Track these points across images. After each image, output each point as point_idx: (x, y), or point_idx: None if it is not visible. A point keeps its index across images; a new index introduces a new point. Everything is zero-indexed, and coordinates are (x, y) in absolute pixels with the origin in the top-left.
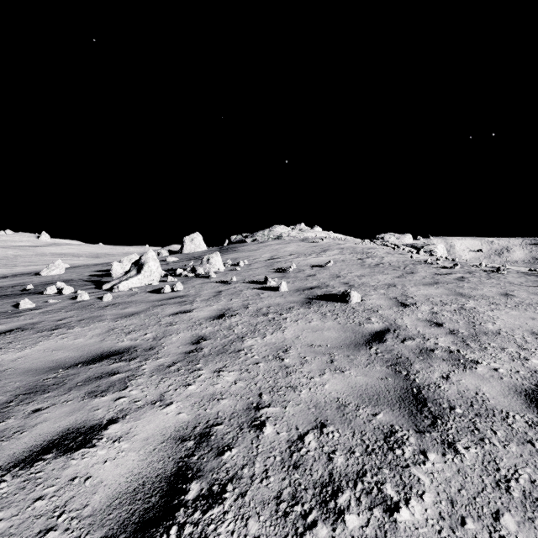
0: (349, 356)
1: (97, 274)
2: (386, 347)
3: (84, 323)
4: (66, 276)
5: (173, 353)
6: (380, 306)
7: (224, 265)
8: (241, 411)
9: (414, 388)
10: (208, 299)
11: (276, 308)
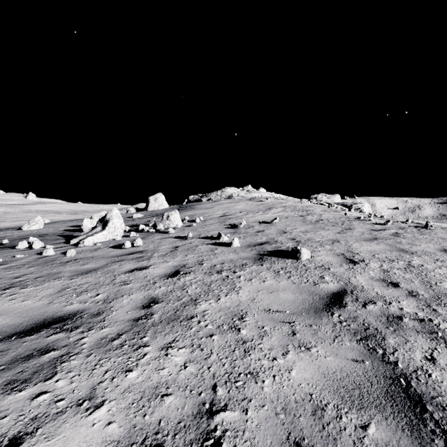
0: (311, 326)
1: (70, 229)
2: (348, 313)
3: (39, 281)
4: (44, 230)
5: (120, 320)
6: (330, 263)
7: (182, 221)
8: (190, 418)
9: (401, 378)
10: (165, 255)
11: (229, 264)
